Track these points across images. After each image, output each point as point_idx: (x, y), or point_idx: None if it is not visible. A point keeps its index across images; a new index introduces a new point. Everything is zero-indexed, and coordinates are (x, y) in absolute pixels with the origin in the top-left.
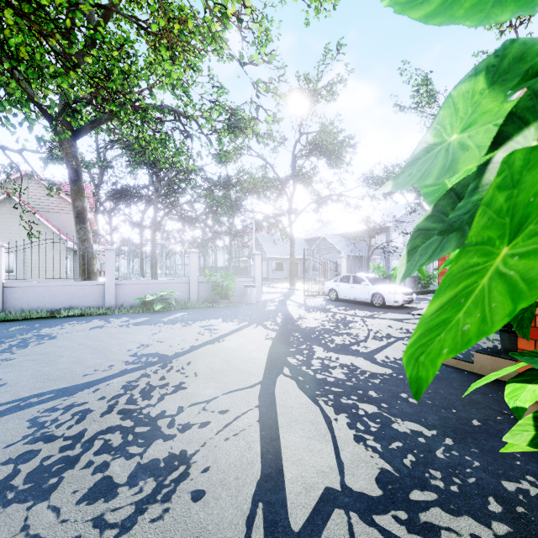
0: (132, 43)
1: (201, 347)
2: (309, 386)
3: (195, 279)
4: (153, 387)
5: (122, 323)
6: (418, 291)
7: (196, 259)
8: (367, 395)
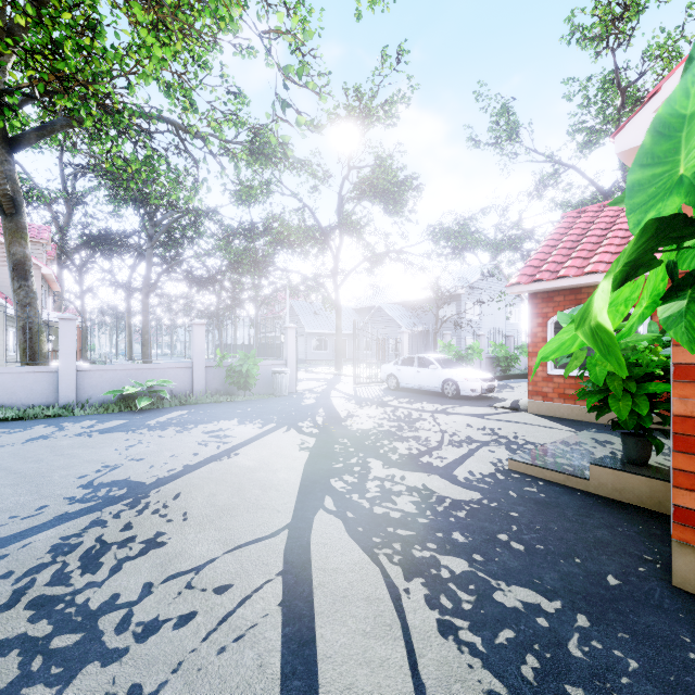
0: (93, 1)
1: (200, 467)
2: (364, 528)
3: (201, 362)
4: (107, 545)
5: (82, 429)
6: (497, 375)
7: (202, 334)
8: (451, 540)
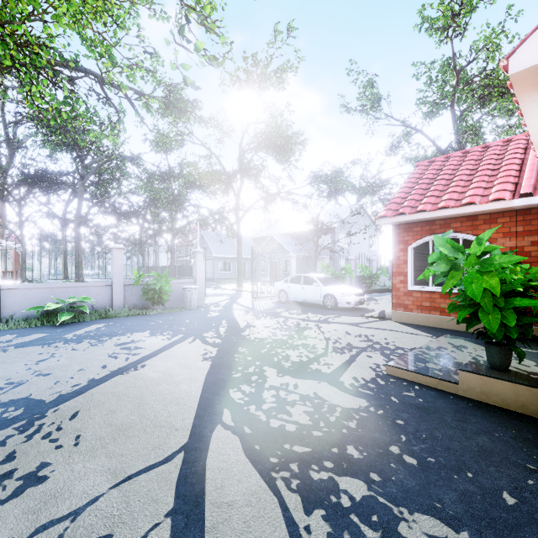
0: None
1: (105, 381)
2: (261, 446)
3: (120, 281)
4: None
5: None
6: (363, 290)
7: (121, 256)
8: (346, 456)
